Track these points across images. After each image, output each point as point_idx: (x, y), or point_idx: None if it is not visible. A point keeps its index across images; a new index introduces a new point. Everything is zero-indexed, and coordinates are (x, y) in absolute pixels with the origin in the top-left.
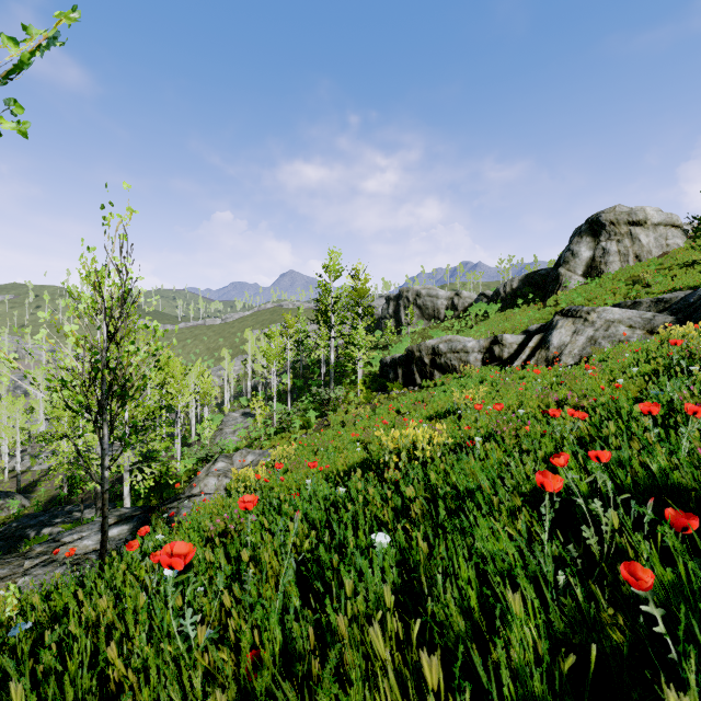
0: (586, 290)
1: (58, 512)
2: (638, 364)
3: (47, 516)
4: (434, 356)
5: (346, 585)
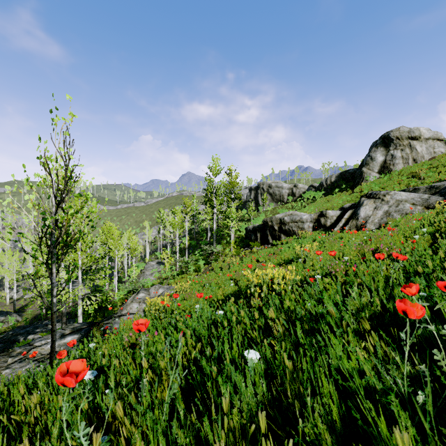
0: (380, 182)
1: (39, 324)
2: (423, 227)
3: (31, 327)
4: (281, 225)
5: (223, 399)
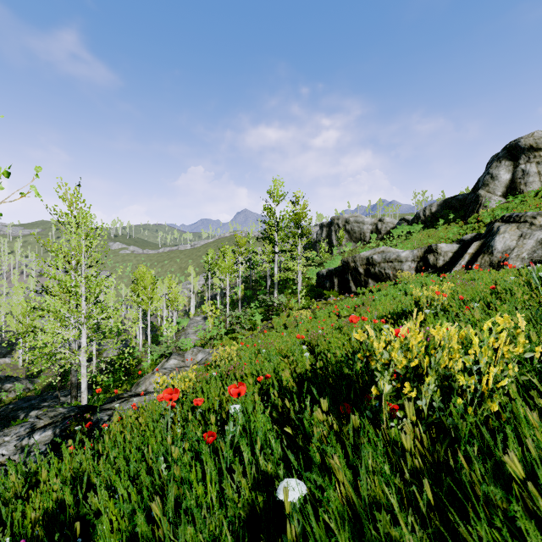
0: (508, 208)
1: (48, 396)
2: None
3: (38, 400)
4: (368, 266)
5: None
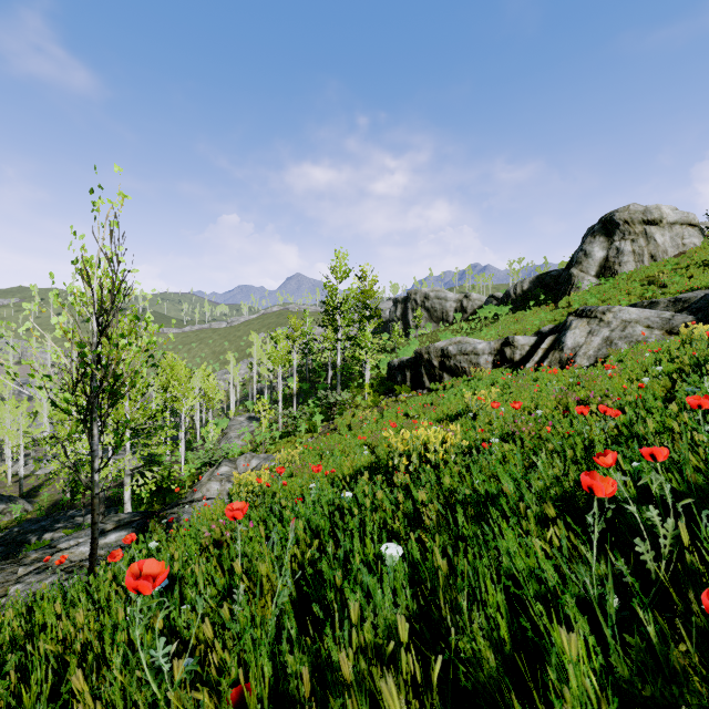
0: (599, 291)
1: (60, 516)
2: (660, 363)
3: (49, 521)
4: (443, 358)
5: (351, 608)
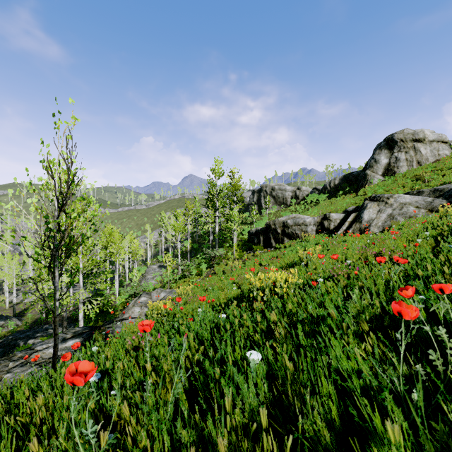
0: (384, 185)
1: (39, 329)
2: (426, 230)
3: (32, 332)
4: (284, 228)
5: (226, 397)
